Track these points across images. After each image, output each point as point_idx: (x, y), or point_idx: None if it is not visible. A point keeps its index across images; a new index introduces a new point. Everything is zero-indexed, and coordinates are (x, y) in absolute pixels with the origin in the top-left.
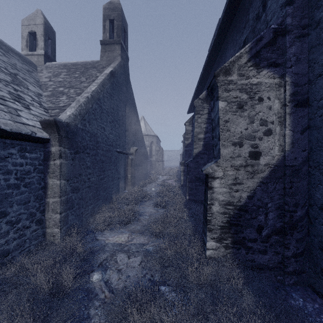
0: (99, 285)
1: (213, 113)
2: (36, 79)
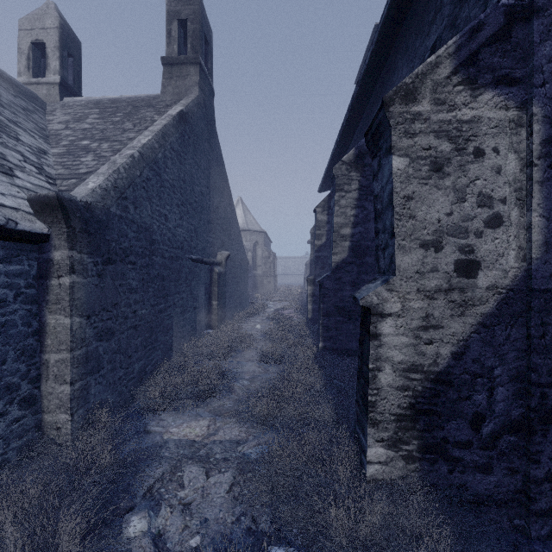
0: (141, 546)
1: (378, 182)
2: (40, 125)
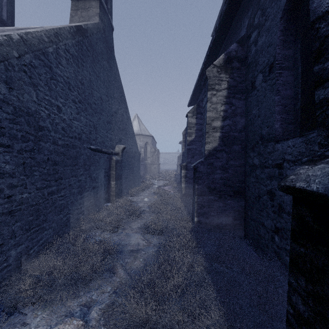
0: None
1: None
2: None
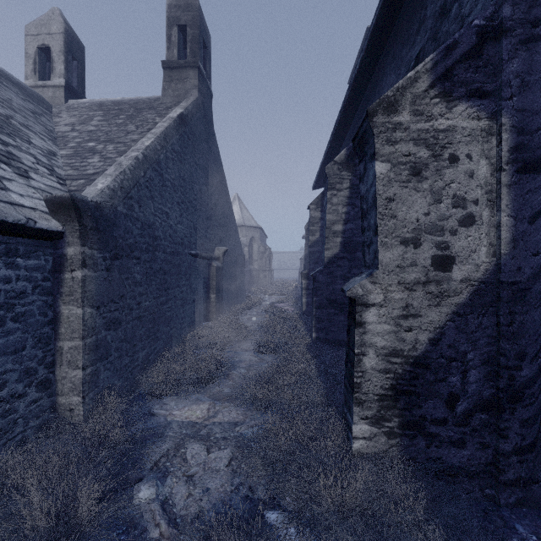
0: (150, 510)
1: (364, 185)
2: (48, 127)
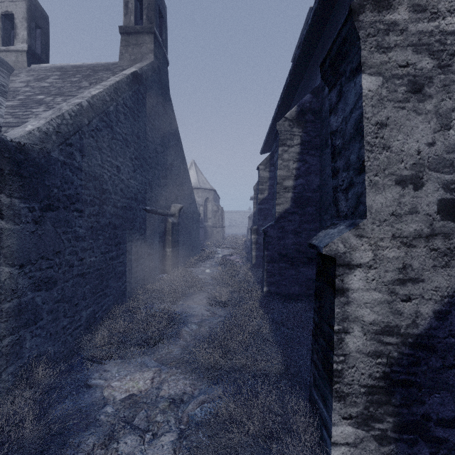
0: None
1: (338, 114)
2: (0, 82)
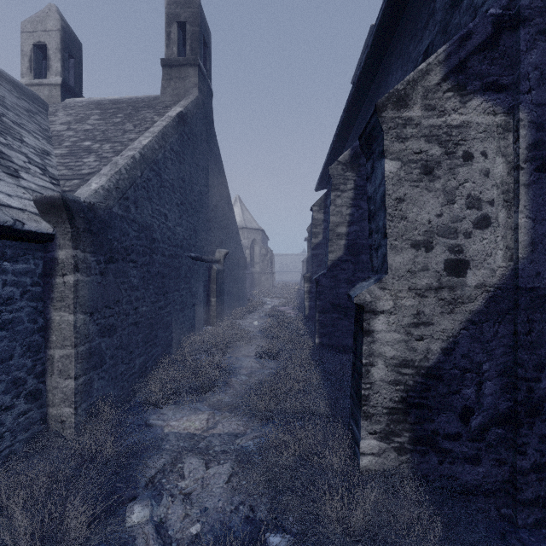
0: (144, 533)
1: (372, 184)
2: (43, 126)
